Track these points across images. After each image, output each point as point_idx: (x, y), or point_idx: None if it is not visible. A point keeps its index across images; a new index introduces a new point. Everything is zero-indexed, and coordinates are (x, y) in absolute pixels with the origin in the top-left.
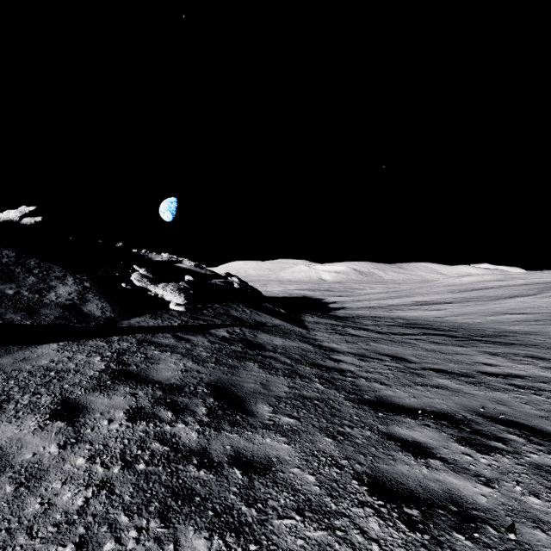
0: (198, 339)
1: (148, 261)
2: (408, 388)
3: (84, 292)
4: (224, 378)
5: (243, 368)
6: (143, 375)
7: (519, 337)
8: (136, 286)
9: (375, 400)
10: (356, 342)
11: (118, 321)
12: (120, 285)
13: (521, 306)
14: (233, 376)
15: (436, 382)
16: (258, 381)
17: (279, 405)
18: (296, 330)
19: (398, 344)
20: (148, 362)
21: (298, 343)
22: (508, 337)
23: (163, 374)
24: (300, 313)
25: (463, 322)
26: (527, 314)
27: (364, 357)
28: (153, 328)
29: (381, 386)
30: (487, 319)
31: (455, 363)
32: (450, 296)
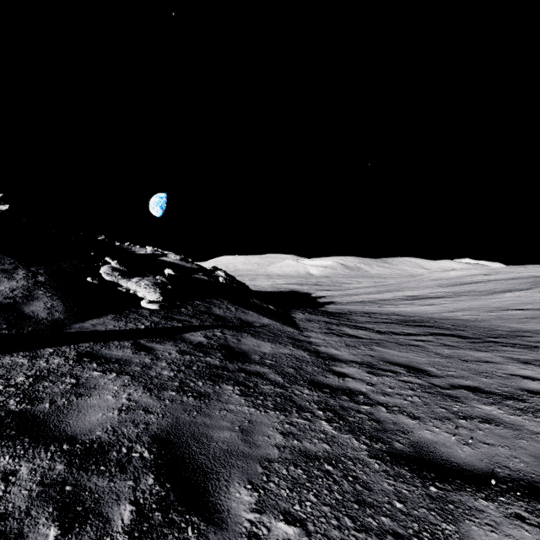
0: (165, 348)
1: (131, 254)
2: (450, 425)
3: (34, 288)
4: (183, 421)
5: (216, 398)
6: (51, 423)
7: (538, 337)
8: (105, 280)
9: (414, 454)
10: (358, 345)
11: (67, 324)
12: (86, 279)
13: (520, 301)
14: (199, 416)
15: (482, 411)
16: (236, 425)
17: (268, 483)
18: (287, 330)
19: (406, 348)
20: (74, 394)
21: (290, 348)
22: (526, 338)
23: (86, 419)
24: (289, 309)
25: (465, 319)
26: (531, 310)
27: (373, 369)
28: (110, 333)
29: (411, 420)
30: (490, 316)
31: (487, 376)
32: (441, 290)
